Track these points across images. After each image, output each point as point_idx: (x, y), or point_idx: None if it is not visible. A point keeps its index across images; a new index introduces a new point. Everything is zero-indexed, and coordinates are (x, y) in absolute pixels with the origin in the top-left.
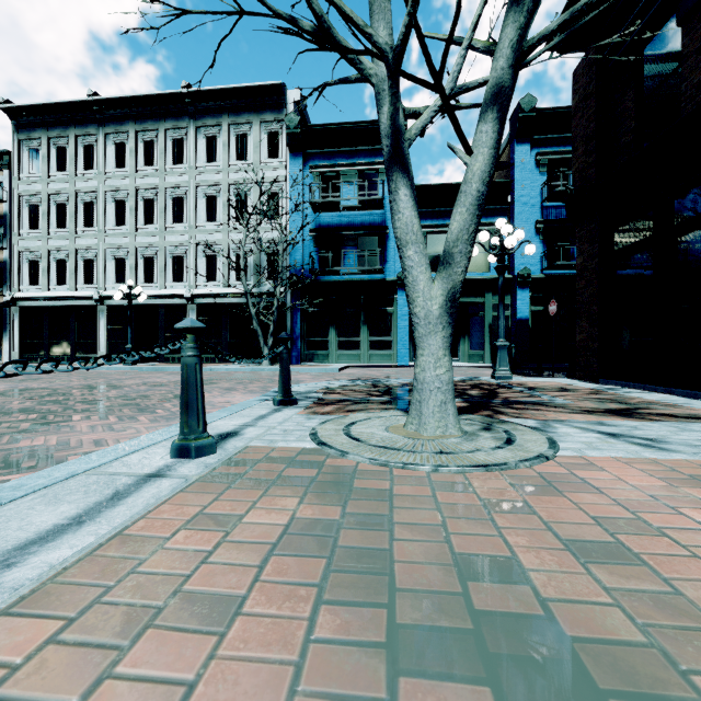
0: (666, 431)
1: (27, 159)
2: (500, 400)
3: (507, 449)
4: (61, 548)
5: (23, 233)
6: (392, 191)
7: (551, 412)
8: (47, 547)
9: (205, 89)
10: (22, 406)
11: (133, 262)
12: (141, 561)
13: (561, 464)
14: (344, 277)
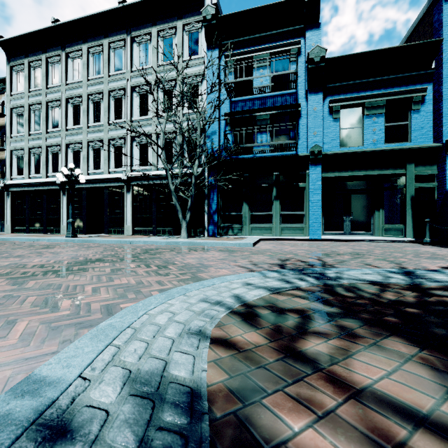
0: None
1: (16, 80)
2: None
3: None
4: None
5: (13, 136)
6: None
7: None
8: None
9: (137, 1)
10: None
11: (85, 153)
12: None
13: None
14: (257, 156)
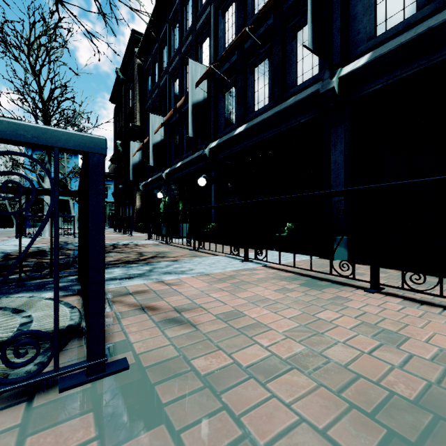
0: None
1: None
2: None
3: None
4: None
5: None
6: (71, 208)
7: None
8: None
9: None
10: None
11: None
12: None
13: None
14: None
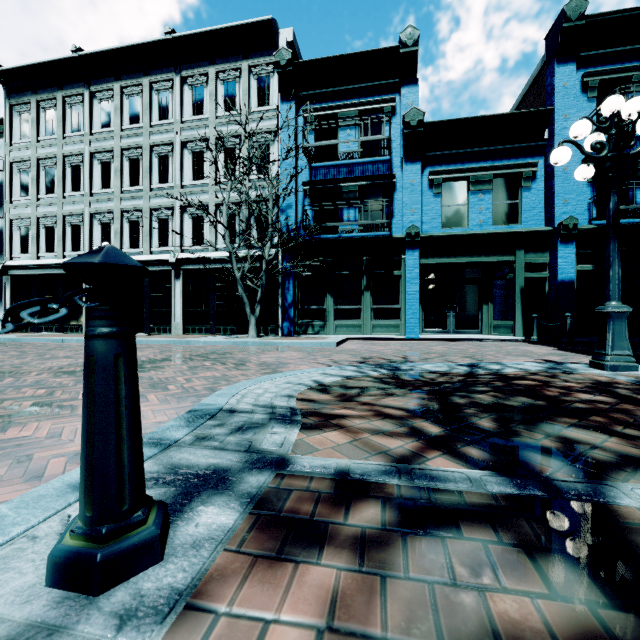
0: None
1: (18, 125)
2: None
3: None
4: None
5: (15, 201)
6: None
7: None
8: None
9: (189, 33)
10: None
11: (118, 226)
12: None
13: None
14: (343, 236)
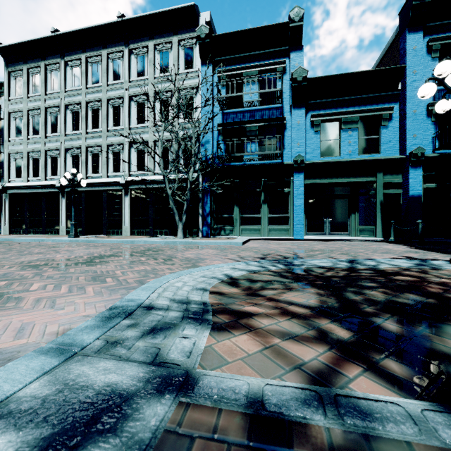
0: None
1: (14, 86)
2: None
3: None
4: None
5: (11, 140)
6: None
7: None
8: None
9: (135, 16)
10: None
11: (84, 158)
12: None
13: None
14: (246, 163)
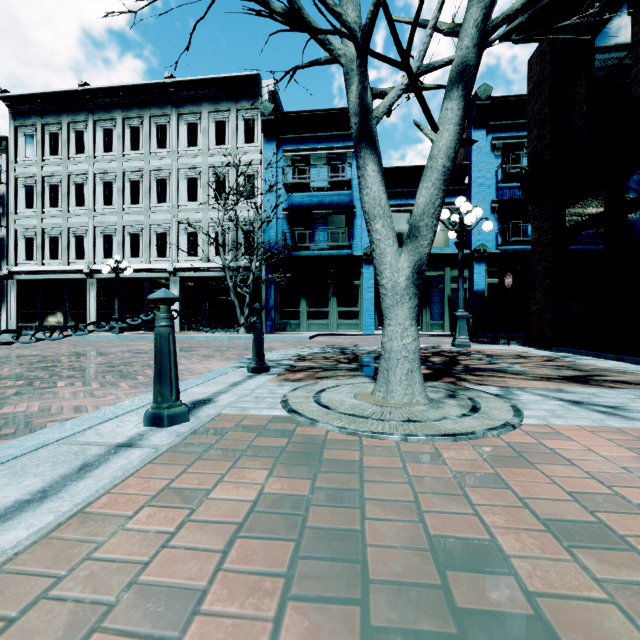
0: (625, 398)
1: (23, 144)
2: (461, 367)
3: (473, 417)
4: (17, 528)
5: (19, 212)
6: (360, 167)
7: (511, 379)
8: (3, 527)
9: (186, 79)
10: (11, 373)
11: (120, 238)
12: (101, 542)
13: (527, 433)
14: (314, 252)
